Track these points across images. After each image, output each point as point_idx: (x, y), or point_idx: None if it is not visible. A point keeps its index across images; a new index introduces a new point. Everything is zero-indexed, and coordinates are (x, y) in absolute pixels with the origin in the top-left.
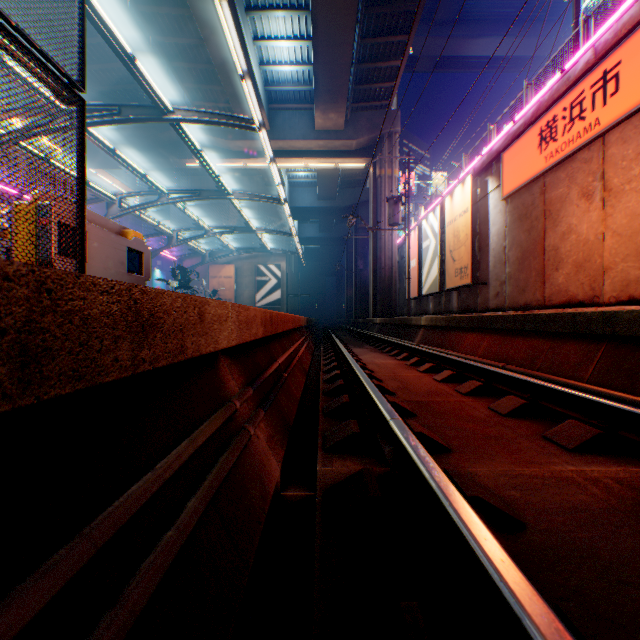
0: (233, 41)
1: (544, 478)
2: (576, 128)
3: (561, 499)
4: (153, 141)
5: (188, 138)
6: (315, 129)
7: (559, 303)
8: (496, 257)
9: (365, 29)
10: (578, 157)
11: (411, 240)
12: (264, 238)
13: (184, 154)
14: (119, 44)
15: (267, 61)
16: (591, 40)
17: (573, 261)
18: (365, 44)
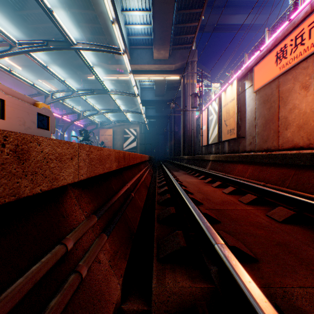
0: None
1: None
2: (299, 50)
3: None
4: (70, 65)
5: (85, 60)
6: (153, 59)
7: (288, 148)
8: (250, 123)
9: (179, 5)
10: (300, 66)
11: (203, 116)
12: (128, 115)
13: (86, 72)
14: (43, 2)
15: (128, 23)
16: (307, 0)
17: (296, 124)
18: (179, 13)
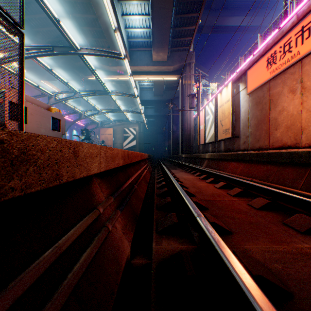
0: (110, 11)
1: (293, 254)
2: (287, 56)
3: (309, 271)
4: (72, 66)
5: (88, 63)
6: (152, 61)
7: (277, 147)
8: (244, 123)
9: (177, 10)
10: (288, 71)
11: (200, 116)
12: (127, 115)
13: (87, 73)
14: (51, 13)
15: (128, 26)
16: (295, 11)
17: (285, 125)
18: (177, 18)
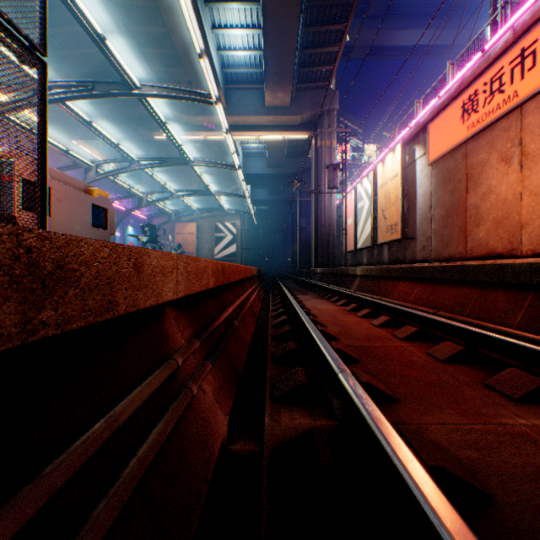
0: (191, 22)
1: (498, 434)
2: (496, 100)
3: (522, 461)
4: (126, 116)
5: (154, 111)
6: (265, 106)
7: (480, 255)
8: (423, 215)
9: (308, 19)
10: (497, 126)
11: (347, 201)
12: (221, 200)
13: (153, 128)
14: (91, 25)
15: (224, 47)
16: (509, 22)
17: (493, 218)
18: (308, 32)
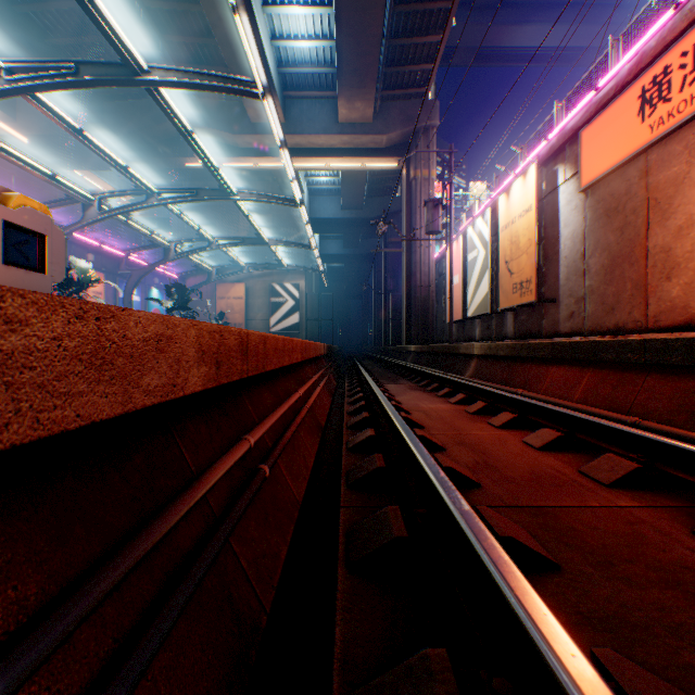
0: None
1: None
2: None
3: None
4: (146, 135)
5: (174, 113)
6: (338, 122)
7: (673, 324)
8: (570, 267)
9: None
10: None
11: (453, 252)
12: (280, 253)
13: (184, 152)
14: None
15: (280, 35)
16: None
17: None
18: (399, 12)
